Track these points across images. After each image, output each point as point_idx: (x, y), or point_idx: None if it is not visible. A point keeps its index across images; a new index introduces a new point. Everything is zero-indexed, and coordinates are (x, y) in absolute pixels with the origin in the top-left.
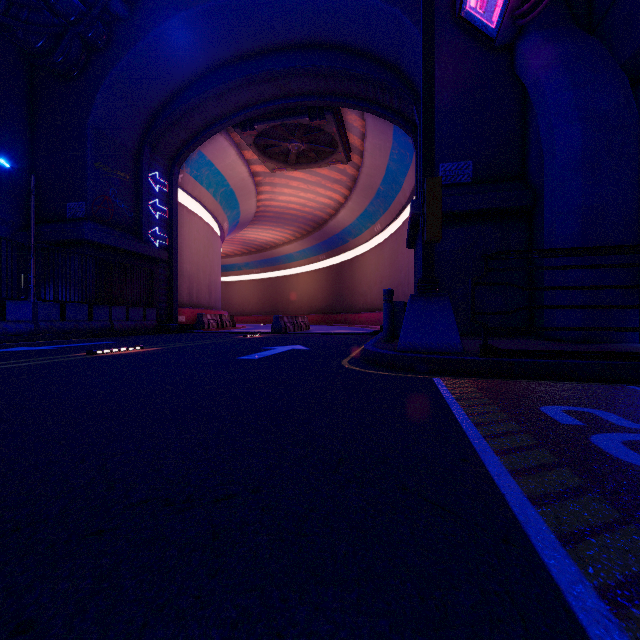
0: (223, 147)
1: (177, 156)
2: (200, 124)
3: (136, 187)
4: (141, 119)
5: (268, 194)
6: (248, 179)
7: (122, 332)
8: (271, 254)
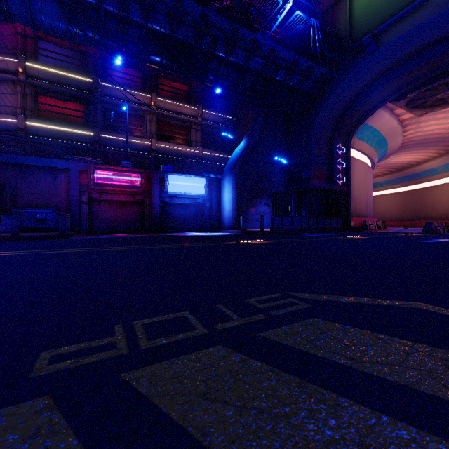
0: (380, 115)
1: (350, 131)
2: (366, 109)
3: (330, 156)
4: (334, 120)
5: (413, 130)
6: (397, 126)
7: (329, 230)
8: (412, 171)
